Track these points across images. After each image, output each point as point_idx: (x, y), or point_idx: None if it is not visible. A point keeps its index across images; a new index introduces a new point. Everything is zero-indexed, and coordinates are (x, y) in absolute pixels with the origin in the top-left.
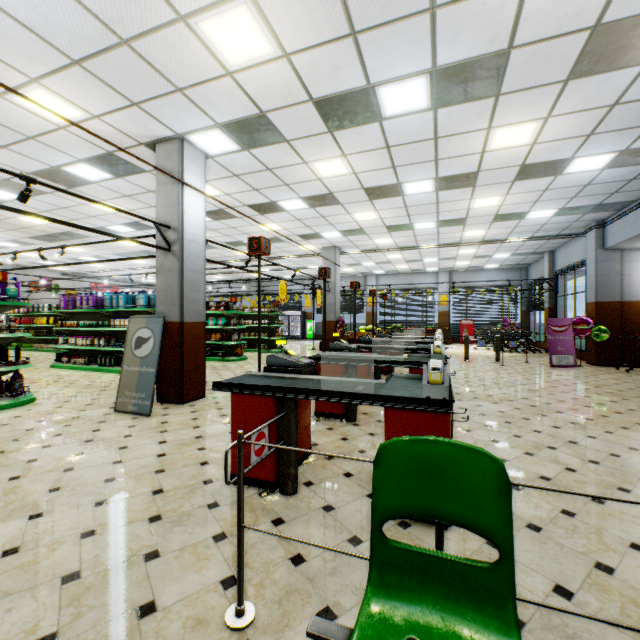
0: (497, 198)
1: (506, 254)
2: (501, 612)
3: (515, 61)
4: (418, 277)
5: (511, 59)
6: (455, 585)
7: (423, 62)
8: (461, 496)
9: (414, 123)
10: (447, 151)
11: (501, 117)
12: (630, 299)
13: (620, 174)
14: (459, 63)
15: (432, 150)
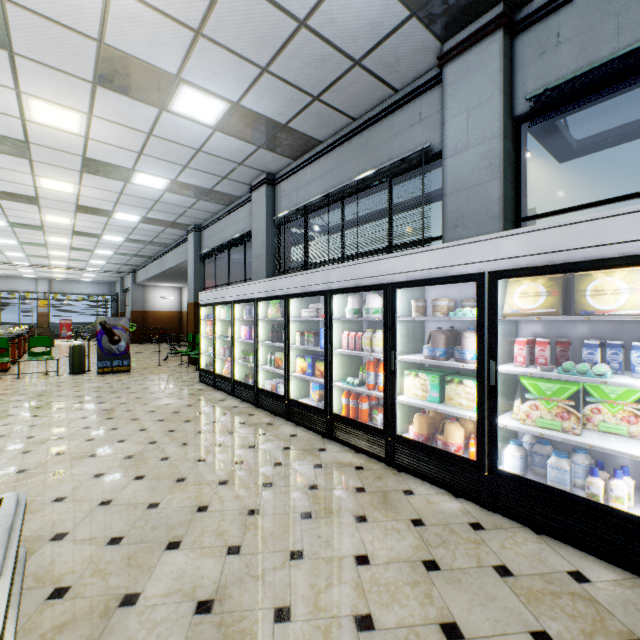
0: (66, 253)
1: (93, 275)
2: (8, 357)
3: (48, 228)
4: (15, 281)
5: (46, 227)
6: (1, 357)
7: (3, 219)
8: (2, 344)
9: (0, 227)
10: (24, 236)
11: (50, 235)
12: (149, 310)
13: (123, 257)
14: (22, 223)
15: (14, 234)
